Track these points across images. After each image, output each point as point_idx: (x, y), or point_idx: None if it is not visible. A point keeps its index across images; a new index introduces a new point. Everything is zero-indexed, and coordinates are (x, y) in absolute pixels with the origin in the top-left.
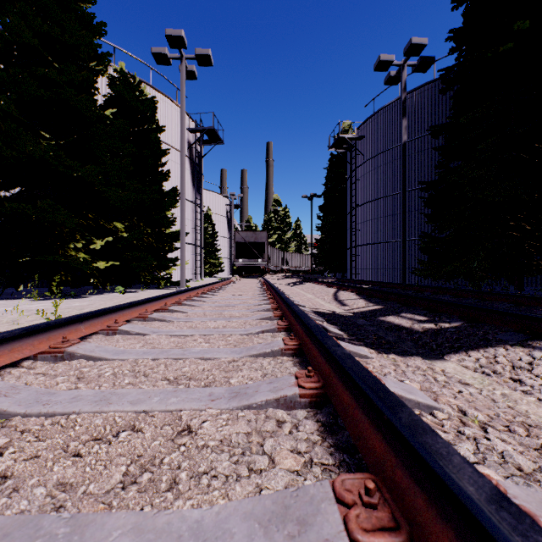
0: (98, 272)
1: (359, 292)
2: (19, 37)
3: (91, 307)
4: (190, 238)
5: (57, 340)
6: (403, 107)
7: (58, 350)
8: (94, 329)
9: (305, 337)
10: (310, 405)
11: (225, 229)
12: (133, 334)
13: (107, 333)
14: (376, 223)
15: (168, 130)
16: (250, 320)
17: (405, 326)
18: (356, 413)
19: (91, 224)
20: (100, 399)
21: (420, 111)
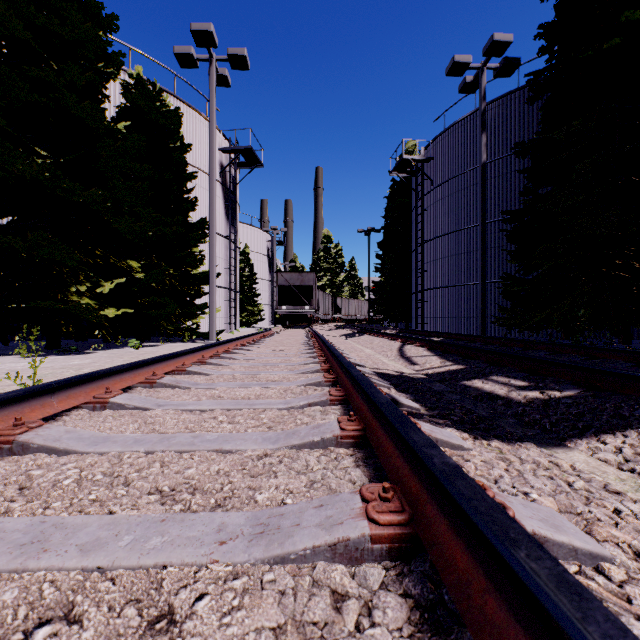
0: (108, 321)
1: (431, 347)
2: (7, 30)
3: (92, 367)
4: (222, 280)
5: (8, 423)
6: (482, 119)
7: (5, 439)
8: (73, 403)
9: (370, 417)
10: (389, 555)
11: (266, 270)
12: (129, 409)
13: (94, 407)
14: (447, 263)
15: (196, 150)
16: (292, 386)
17: (500, 394)
18: (492, 606)
19: (98, 263)
20: (31, 539)
21: (501, 126)
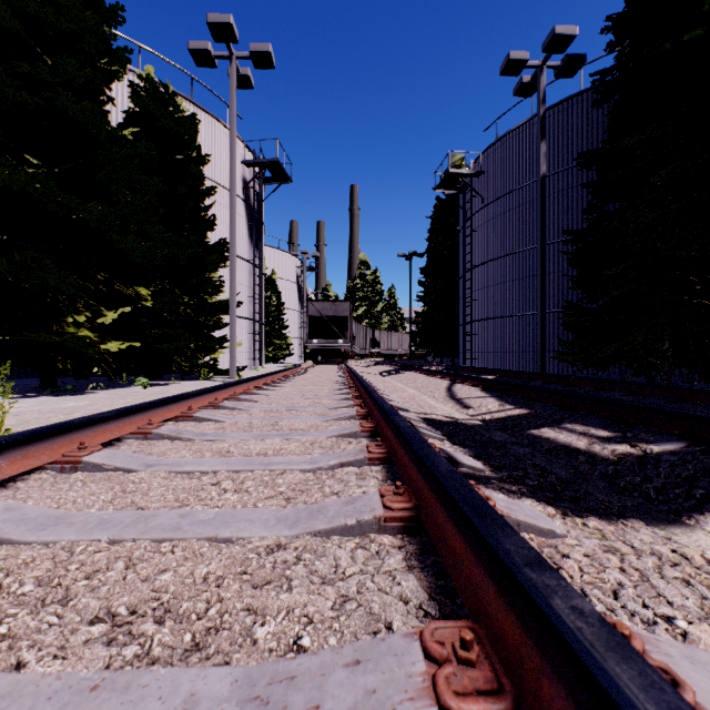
0: (113, 357)
1: (485, 387)
2: None
3: (86, 410)
4: (246, 310)
5: None
6: (541, 125)
7: None
8: (31, 464)
9: (424, 489)
10: None
11: (295, 299)
12: (108, 471)
13: (62, 468)
14: (500, 290)
15: (215, 163)
16: (321, 438)
17: (580, 448)
18: None
19: (101, 289)
20: None
21: (561, 135)
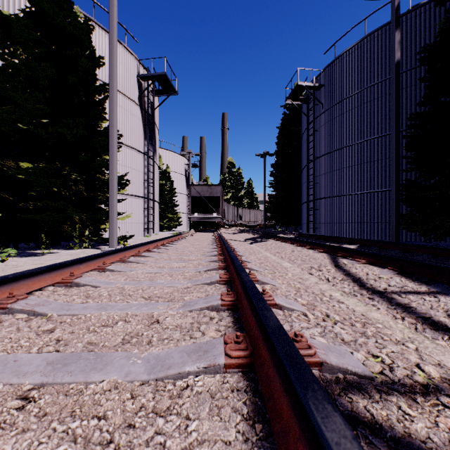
0: None
1: (400, 269)
2: None
3: None
4: (141, 191)
5: None
6: (396, 15)
7: None
8: None
9: None
10: None
11: (184, 186)
12: None
13: None
14: (338, 175)
15: None
16: None
17: None
18: None
19: None
20: None
21: None
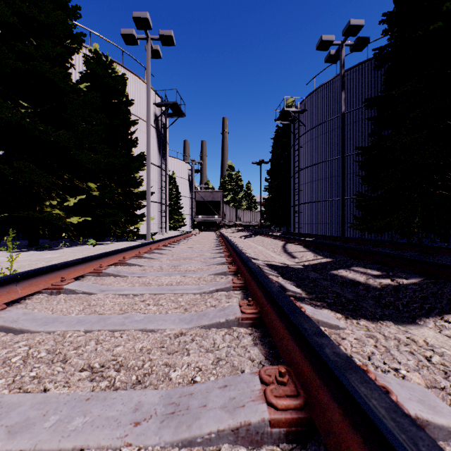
0: (73, 226)
1: (306, 245)
2: (0, 16)
3: (59, 259)
4: (156, 197)
5: None
6: (342, 81)
7: None
8: (34, 289)
9: (265, 302)
10: (286, 438)
11: (187, 190)
12: (79, 294)
13: (51, 292)
14: (316, 185)
15: (137, 104)
16: (204, 275)
17: (360, 281)
18: None
19: (66, 184)
20: None
21: (355, 87)
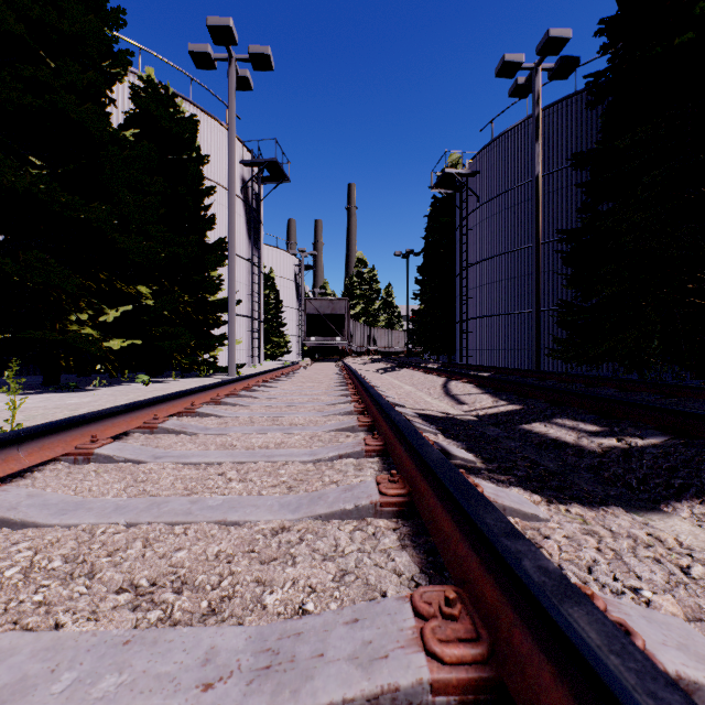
0: (114, 354)
1: (480, 383)
2: None
3: (90, 406)
4: (244, 308)
5: None
6: (536, 126)
7: None
8: (47, 455)
9: (418, 477)
10: None
11: (293, 297)
12: (119, 462)
13: (75, 459)
14: (495, 289)
15: (214, 163)
16: (320, 432)
17: (568, 442)
18: None
19: (102, 288)
20: None
21: (556, 135)
